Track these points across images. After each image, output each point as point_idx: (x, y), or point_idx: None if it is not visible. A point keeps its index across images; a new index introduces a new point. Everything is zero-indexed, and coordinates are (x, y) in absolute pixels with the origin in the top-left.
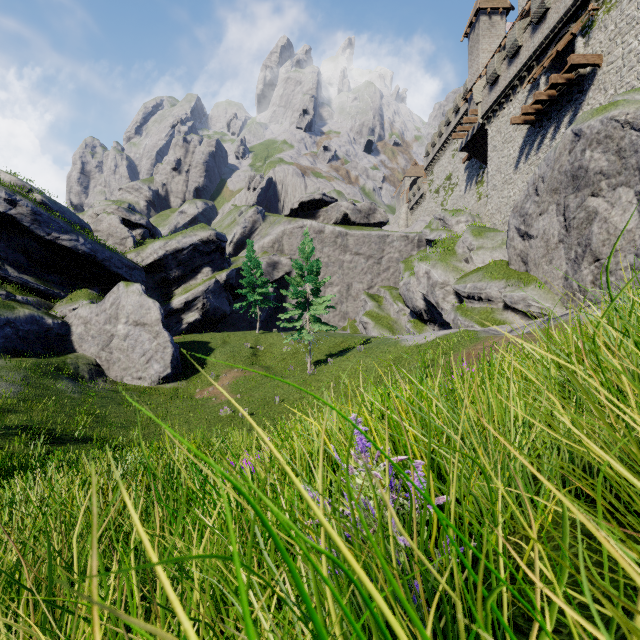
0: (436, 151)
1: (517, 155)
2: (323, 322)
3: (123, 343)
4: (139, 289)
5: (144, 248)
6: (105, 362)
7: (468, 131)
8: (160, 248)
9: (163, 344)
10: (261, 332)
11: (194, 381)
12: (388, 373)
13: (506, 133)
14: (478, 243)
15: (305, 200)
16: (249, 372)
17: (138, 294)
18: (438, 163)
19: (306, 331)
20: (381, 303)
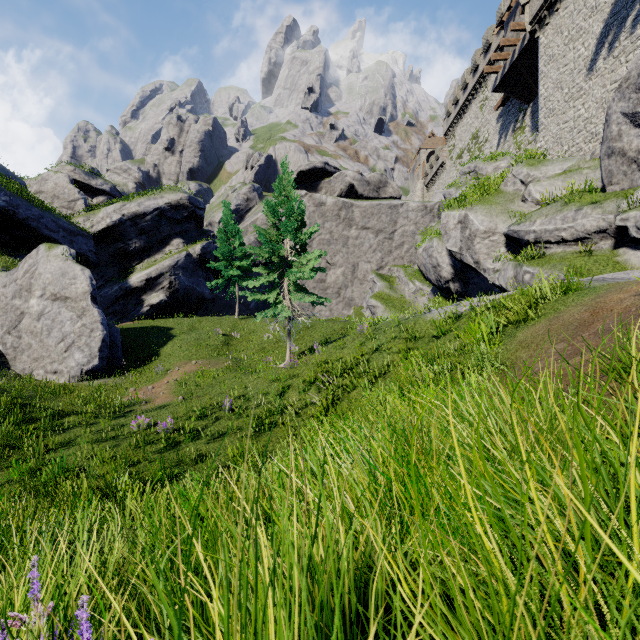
0: (459, 108)
1: (592, 51)
2: (308, 292)
3: (36, 324)
4: (65, 252)
5: (96, 212)
6: (11, 350)
7: (505, 60)
8: (115, 211)
9: (90, 325)
10: (242, 317)
11: (134, 377)
12: (405, 362)
13: (572, 28)
14: (540, 172)
15: (304, 169)
16: (210, 365)
17: (62, 259)
18: (461, 122)
19: (283, 304)
20: (393, 283)
